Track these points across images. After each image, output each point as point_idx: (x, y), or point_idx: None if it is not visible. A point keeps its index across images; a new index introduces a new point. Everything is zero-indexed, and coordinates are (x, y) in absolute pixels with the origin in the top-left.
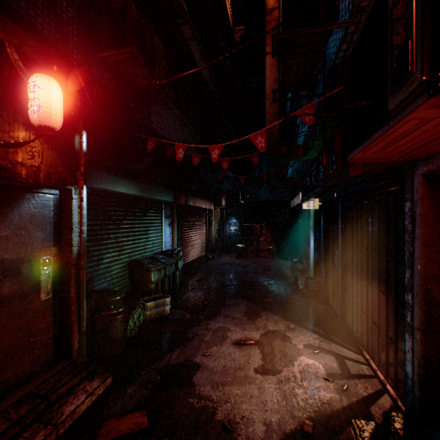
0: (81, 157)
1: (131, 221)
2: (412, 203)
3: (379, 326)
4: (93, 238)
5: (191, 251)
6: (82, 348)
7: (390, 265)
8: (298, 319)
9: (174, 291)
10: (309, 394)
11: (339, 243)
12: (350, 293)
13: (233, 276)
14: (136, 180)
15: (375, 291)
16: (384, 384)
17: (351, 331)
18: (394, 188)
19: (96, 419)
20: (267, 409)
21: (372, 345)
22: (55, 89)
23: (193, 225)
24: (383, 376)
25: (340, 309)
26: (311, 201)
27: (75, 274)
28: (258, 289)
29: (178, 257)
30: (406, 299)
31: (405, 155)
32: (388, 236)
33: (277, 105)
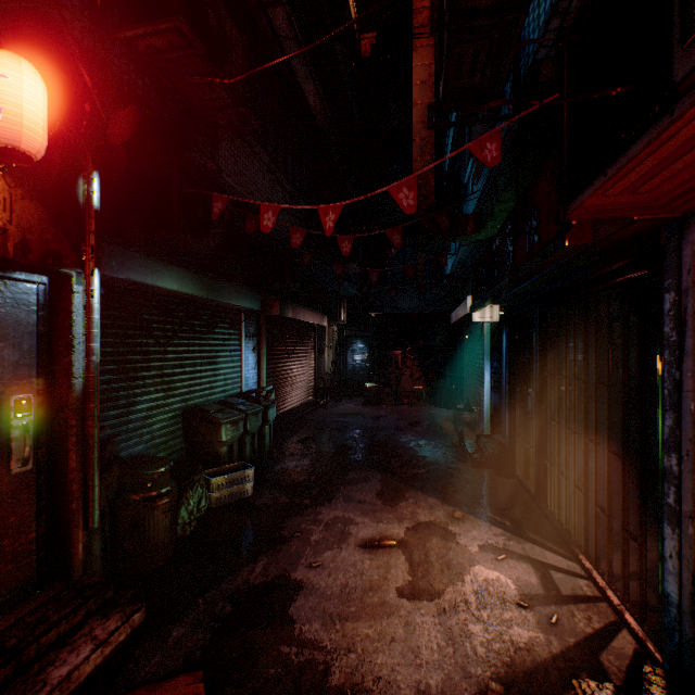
0: (89, 219)
1: (187, 341)
2: (678, 294)
3: (610, 513)
4: (119, 368)
5: (290, 394)
6: (93, 559)
7: (630, 408)
8: (467, 502)
9: (261, 458)
10: (492, 634)
11: (535, 375)
12: (554, 459)
13: (359, 433)
14: (195, 270)
15: (602, 454)
16: (621, 613)
17: (557, 521)
18: (639, 273)
19: (110, 690)
20: (422, 663)
21: (596, 545)
22: (31, 80)
23: (294, 350)
24: (617, 598)
25: (537, 484)
26: (487, 308)
27: (77, 427)
28: (400, 455)
29: (268, 402)
30: (667, 464)
31: (676, 198)
32: (627, 357)
33: (432, 149)
